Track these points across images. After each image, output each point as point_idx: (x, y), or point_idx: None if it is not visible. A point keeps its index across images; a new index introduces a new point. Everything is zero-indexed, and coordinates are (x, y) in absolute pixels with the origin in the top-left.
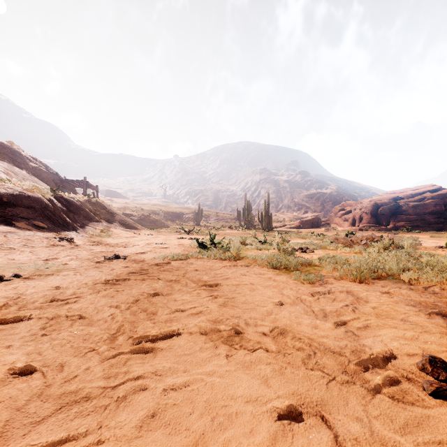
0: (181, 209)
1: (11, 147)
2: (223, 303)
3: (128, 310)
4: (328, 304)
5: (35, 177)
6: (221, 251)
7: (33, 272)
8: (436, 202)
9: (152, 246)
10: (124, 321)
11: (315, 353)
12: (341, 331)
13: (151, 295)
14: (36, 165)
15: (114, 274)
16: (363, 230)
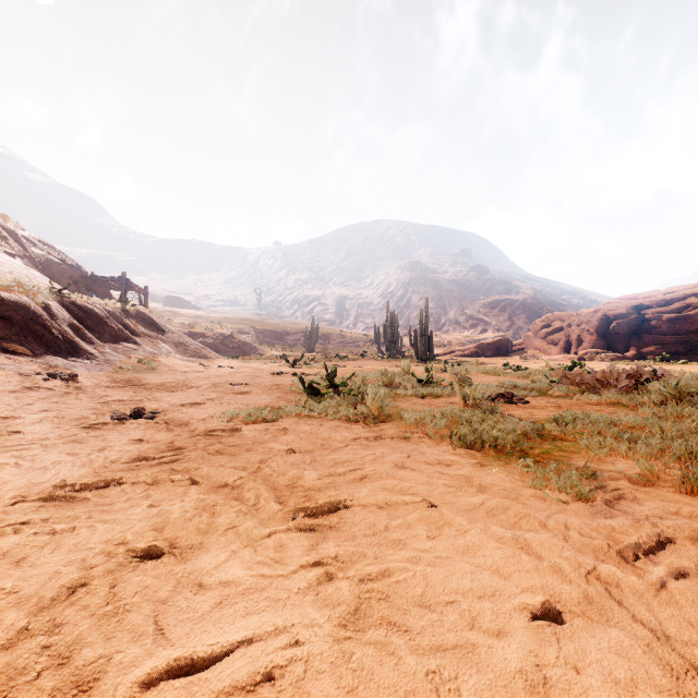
0: (285, 325)
1: None
2: (352, 610)
3: (6, 654)
4: None
5: (38, 271)
6: (348, 402)
7: None
8: None
9: (221, 390)
10: None
11: None
12: None
13: (136, 557)
14: (43, 252)
15: (97, 462)
16: (585, 360)
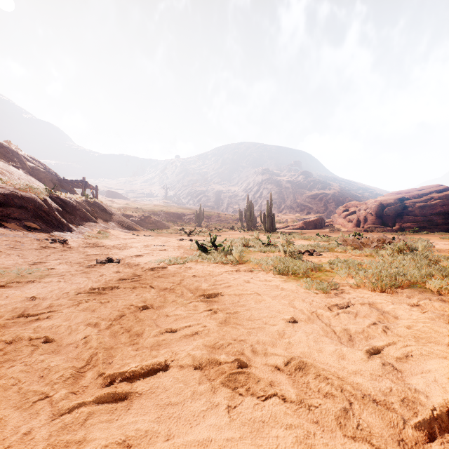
0: (183, 210)
1: (8, 146)
2: (224, 320)
3: (109, 330)
4: (351, 322)
5: (32, 177)
6: (223, 254)
7: (13, 278)
8: (444, 203)
9: (150, 249)
10: (98, 348)
11: (351, 403)
12: (377, 364)
13: (139, 309)
14: (34, 164)
15: (102, 280)
16: (368, 231)
